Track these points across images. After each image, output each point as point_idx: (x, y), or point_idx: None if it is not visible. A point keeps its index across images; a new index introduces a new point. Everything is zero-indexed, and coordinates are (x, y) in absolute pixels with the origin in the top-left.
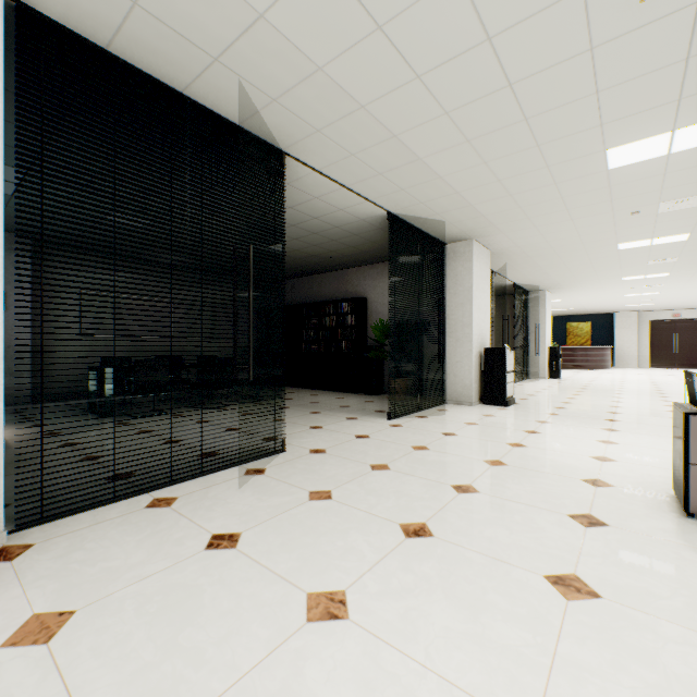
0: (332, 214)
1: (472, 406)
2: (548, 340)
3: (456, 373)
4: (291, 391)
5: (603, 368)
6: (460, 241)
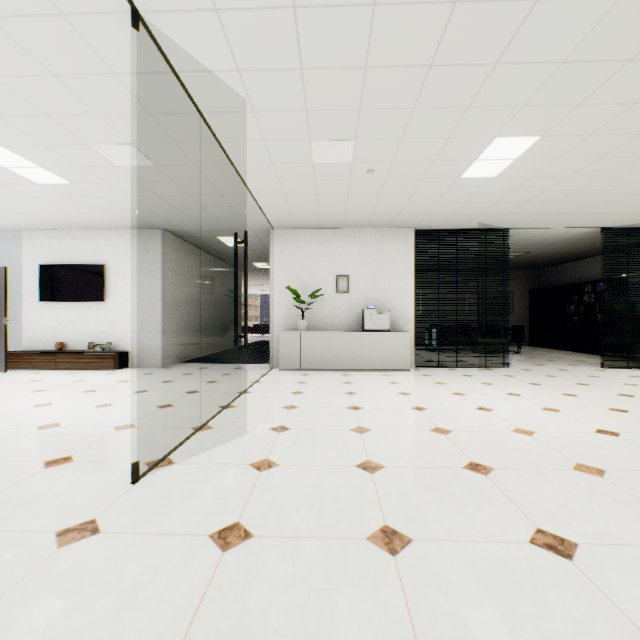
0: (556, 236)
1: None
2: None
3: None
4: (550, 351)
5: None
6: None
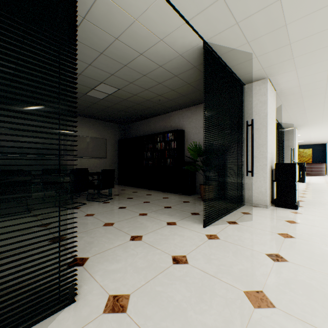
0: (154, 47)
1: (267, 209)
2: (296, 158)
3: (253, 182)
4: (135, 191)
5: (322, 175)
6: (256, 80)
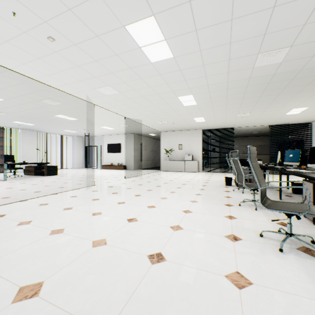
0: (258, 127)
1: None
2: None
3: None
4: None
5: None
6: (314, 121)
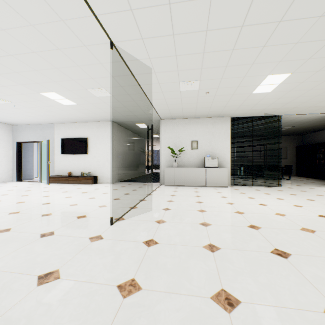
0: (309, 118)
1: None
2: None
3: None
4: (307, 179)
5: None
6: None
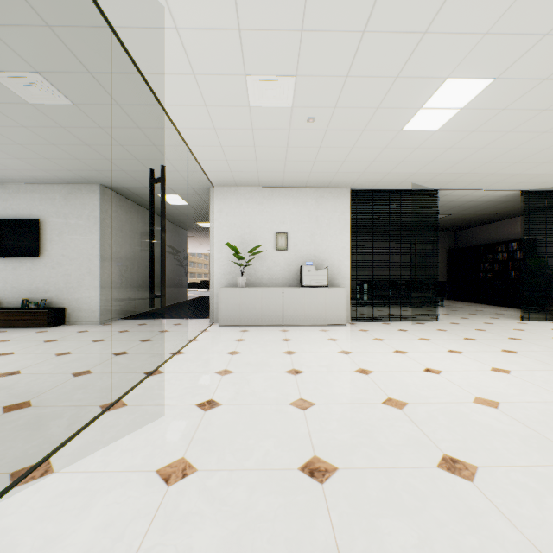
0: (479, 198)
1: None
2: None
3: None
4: (468, 304)
5: None
6: None
